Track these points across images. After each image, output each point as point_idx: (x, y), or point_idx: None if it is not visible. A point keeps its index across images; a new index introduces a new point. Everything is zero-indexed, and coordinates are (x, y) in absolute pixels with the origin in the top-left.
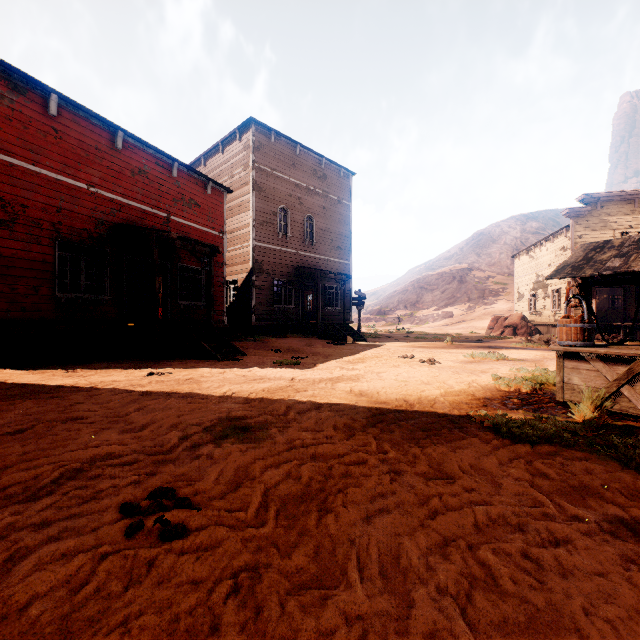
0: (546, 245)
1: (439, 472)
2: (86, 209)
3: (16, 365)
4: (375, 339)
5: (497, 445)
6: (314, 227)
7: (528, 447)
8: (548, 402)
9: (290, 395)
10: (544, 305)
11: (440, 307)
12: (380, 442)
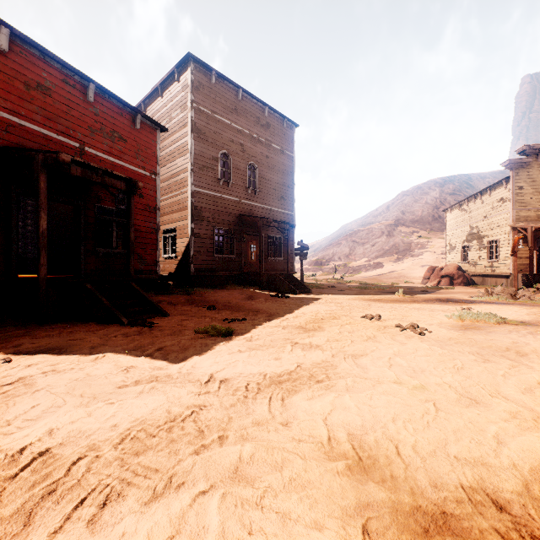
0: (481, 198)
1: None
2: None
3: None
4: (319, 290)
5: None
6: (257, 175)
7: None
8: None
9: (174, 475)
10: (479, 256)
11: (371, 258)
12: None
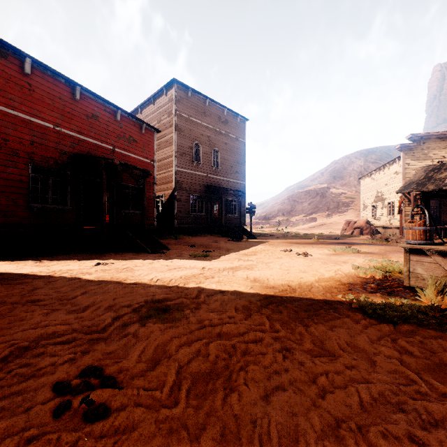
0: (383, 170)
1: (322, 349)
2: (52, 143)
3: None
4: (262, 237)
5: (365, 324)
6: (219, 157)
7: (391, 326)
8: (397, 286)
9: (201, 281)
10: (382, 213)
11: (307, 214)
12: (272, 321)
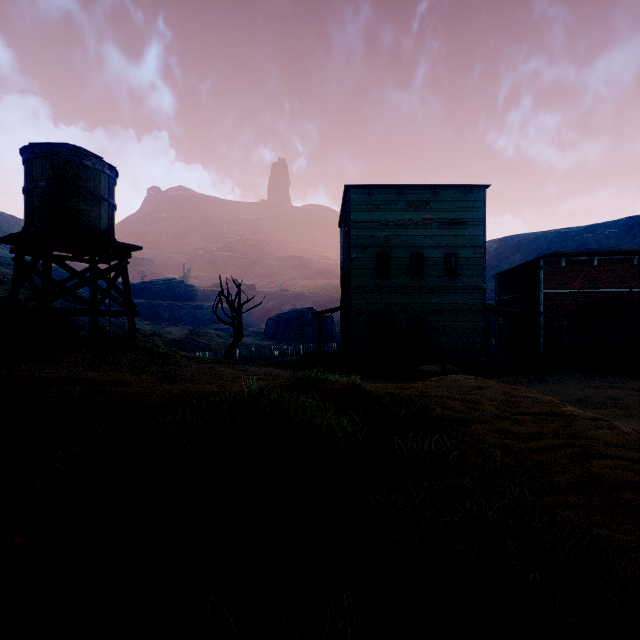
0: None
1: None
2: (577, 301)
3: (549, 369)
4: None
5: None
6: None
7: None
8: None
9: None
10: None
11: None
12: None
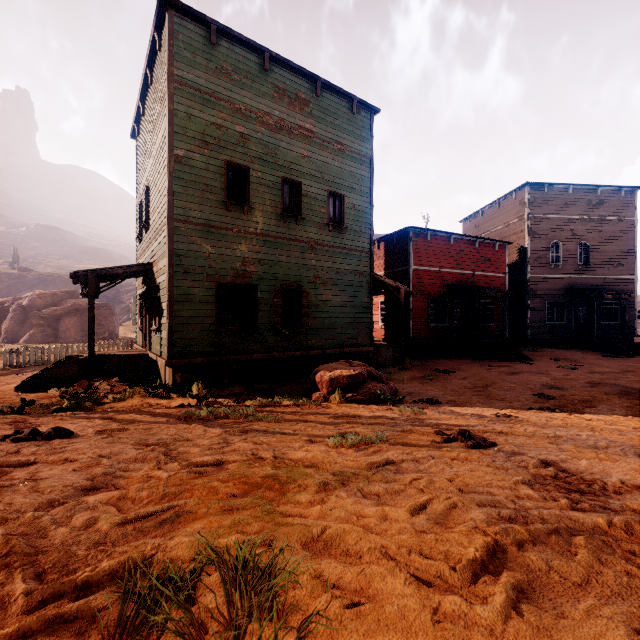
0: None
1: None
2: (438, 281)
3: (416, 357)
4: None
5: None
6: (588, 251)
7: None
8: None
9: (574, 381)
10: None
11: None
12: (620, 398)
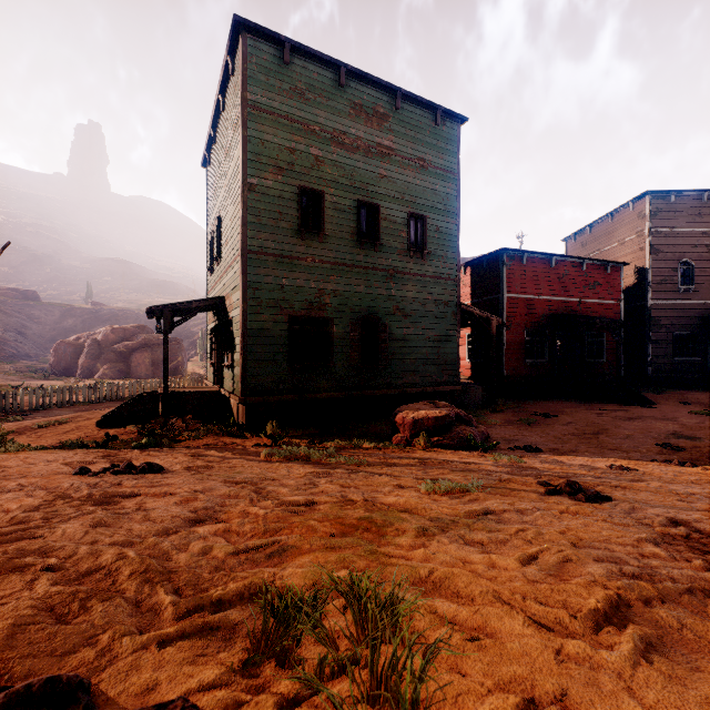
0: None
1: None
2: (536, 310)
3: (510, 398)
4: None
5: None
6: None
7: None
8: None
9: None
10: None
11: None
12: None
